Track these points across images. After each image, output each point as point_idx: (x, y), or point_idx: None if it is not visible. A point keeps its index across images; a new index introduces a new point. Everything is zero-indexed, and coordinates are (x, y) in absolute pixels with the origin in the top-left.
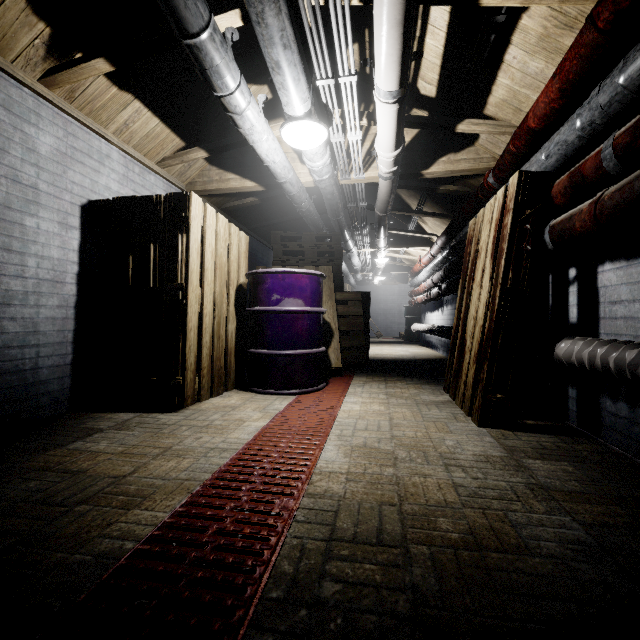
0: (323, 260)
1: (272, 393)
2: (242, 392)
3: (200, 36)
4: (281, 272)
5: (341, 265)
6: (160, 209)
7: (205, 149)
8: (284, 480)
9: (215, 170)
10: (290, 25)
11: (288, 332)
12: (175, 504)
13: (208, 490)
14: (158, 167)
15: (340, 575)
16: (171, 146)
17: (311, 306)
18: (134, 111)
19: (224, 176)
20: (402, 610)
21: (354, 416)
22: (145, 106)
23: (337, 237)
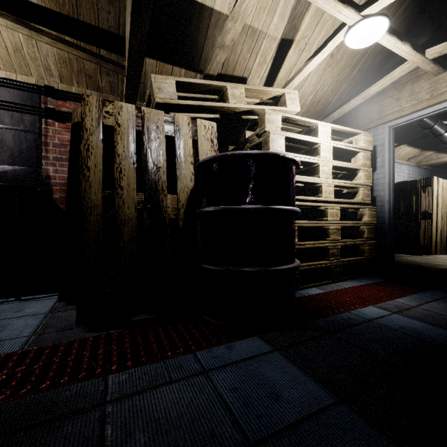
0: None
1: None
2: None
3: None
4: None
5: None
6: (418, 184)
7: (432, 151)
8: None
9: (434, 154)
10: None
11: None
12: None
13: None
14: (405, 162)
15: None
16: (413, 153)
17: None
18: (403, 149)
19: (439, 156)
20: None
21: None
22: (407, 146)
23: None
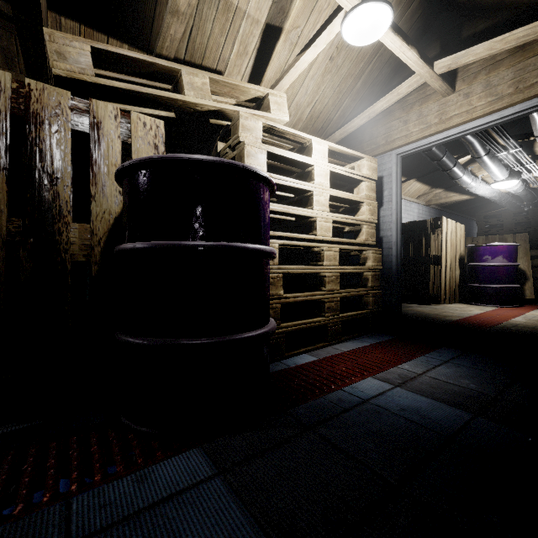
0: (520, 228)
1: (483, 305)
2: (464, 304)
3: (460, 178)
4: (488, 246)
5: (537, 230)
6: (428, 225)
7: (441, 189)
8: (496, 320)
9: (443, 192)
10: (498, 161)
11: (493, 275)
12: (460, 318)
13: (468, 318)
14: (415, 200)
15: (516, 328)
16: (423, 190)
17: (508, 262)
18: (413, 185)
19: (448, 195)
20: (533, 332)
21: (535, 315)
22: (417, 181)
23: (533, 211)
